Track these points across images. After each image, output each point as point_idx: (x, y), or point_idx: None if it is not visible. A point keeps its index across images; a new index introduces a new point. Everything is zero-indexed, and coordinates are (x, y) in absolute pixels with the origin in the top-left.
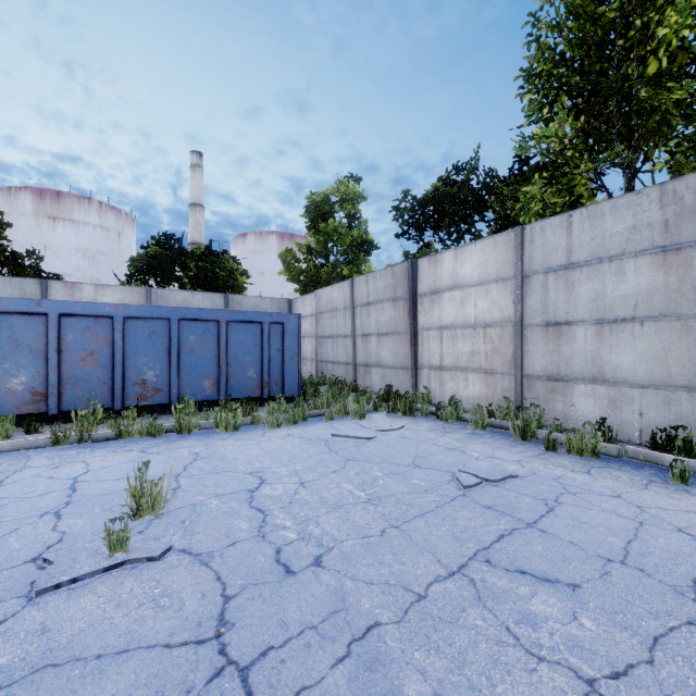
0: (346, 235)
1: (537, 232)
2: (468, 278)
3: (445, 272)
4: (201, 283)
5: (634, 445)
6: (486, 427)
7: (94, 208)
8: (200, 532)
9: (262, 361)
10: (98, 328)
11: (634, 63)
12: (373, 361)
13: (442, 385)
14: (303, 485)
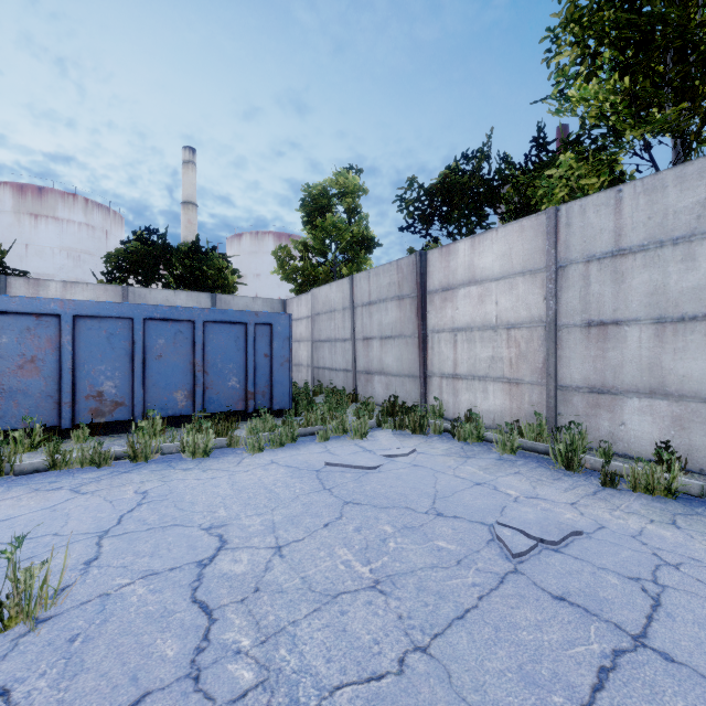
0: (345, 230)
1: (576, 212)
2: (487, 272)
3: (459, 265)
4: (187, 282)
5: None
6: (516, 451)
7: (79, 205)
8: (91, 668)
9: (246, 369)
10: (41, 329)
11: (700, 1)
12: (375, 368)
13: (455, 396)
14: (280, 552)
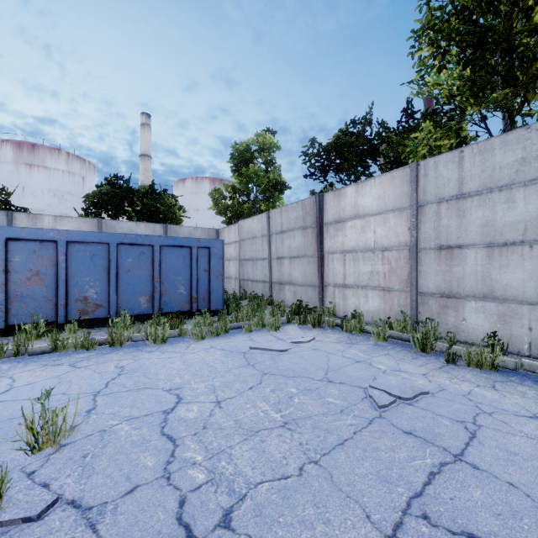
0: (263, 177)
1: (431, 167)
2: (368, 209)
3: (347, 204)
4: (145, 216)
5: (523, 356)
6: (387, 339)
7: (62, 157)
8: (99, 472)
9: (191, 280)
10: (43, 251)
11: (519, 15)
12: (286, 280)
13: (345, 300)
14: (219, 405)
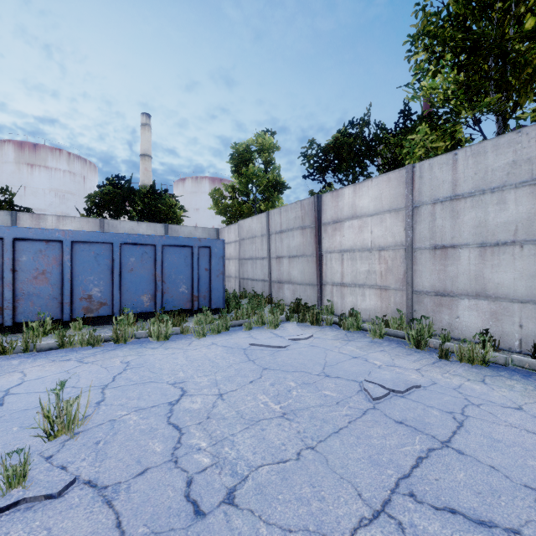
0: (263, 177)
1: (426, 169)
2: (365, 209)
3: (345, 204)
4: (146, 215)
5: (514, 353)
6: (383, 336)
7: (63, 157)
8: (112, 456)
9: (192, 279)
10: (49, 251)
11: (511, 22)
12: (285, 279)
13: (342, 299)
14: (222, 397)
